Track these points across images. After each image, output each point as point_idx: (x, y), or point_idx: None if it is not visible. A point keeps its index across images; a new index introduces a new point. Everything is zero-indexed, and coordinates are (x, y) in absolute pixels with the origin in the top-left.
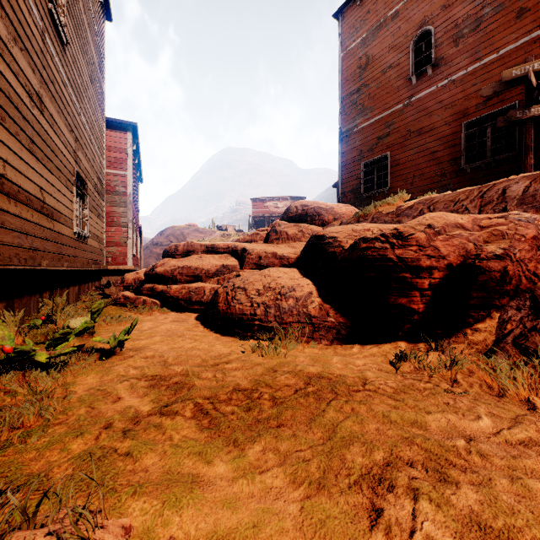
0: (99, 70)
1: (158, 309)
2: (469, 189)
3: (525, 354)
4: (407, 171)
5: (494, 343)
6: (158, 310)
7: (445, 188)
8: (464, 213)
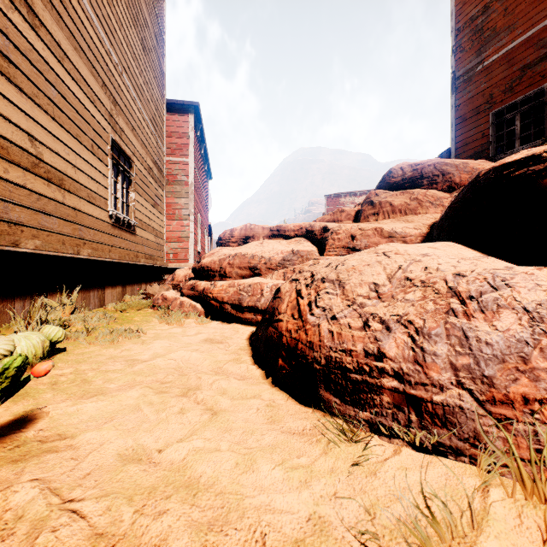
0: (157, 42)
1: (196, 316)
2: None
3: None
4: None
5: None
6: (196, 317)
7: None
8: None
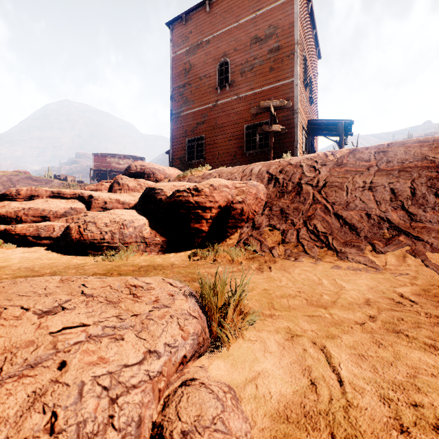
0: None
1: (1, 245)
2: (239, 167)
3: (246, 246)
4: (215, 150)
5: (236, 243)
6: (1, 246)
7: (236, 164)
8: (234, 180)
